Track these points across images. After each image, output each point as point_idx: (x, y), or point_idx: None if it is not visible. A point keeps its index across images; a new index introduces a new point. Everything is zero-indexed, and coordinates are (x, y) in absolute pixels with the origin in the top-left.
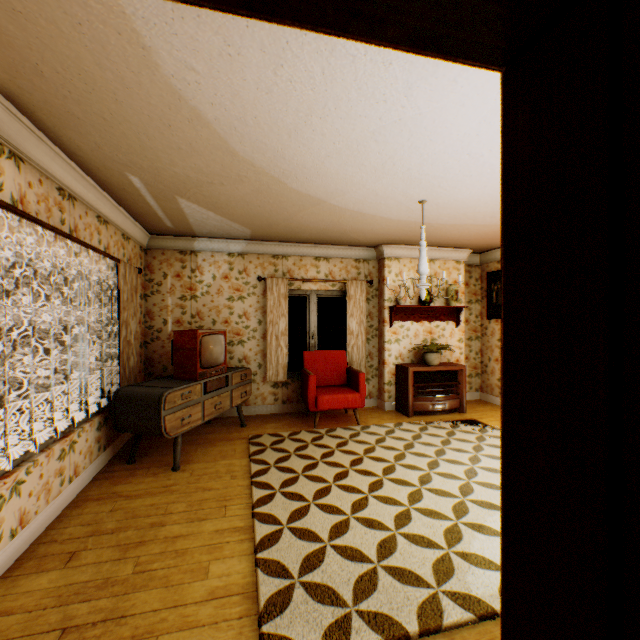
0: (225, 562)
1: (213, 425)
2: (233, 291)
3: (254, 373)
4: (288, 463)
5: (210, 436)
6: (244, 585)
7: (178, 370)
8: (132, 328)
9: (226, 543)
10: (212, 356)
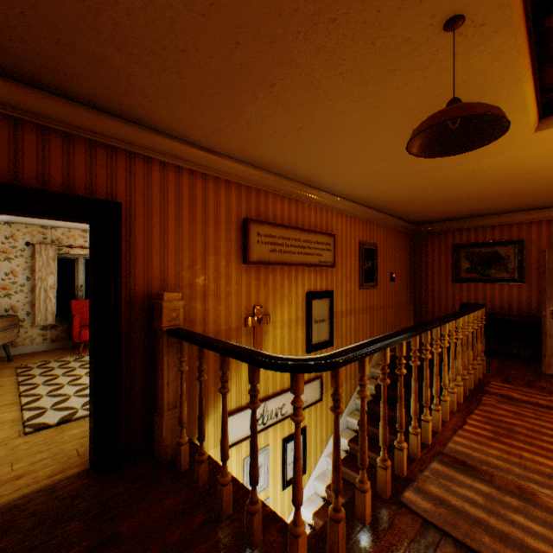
0: None
1: None
2: None
3: (23, 320)
4: (52, 373)
5: None
6: (14, 418)
7: None
8: None
9: None
10: None
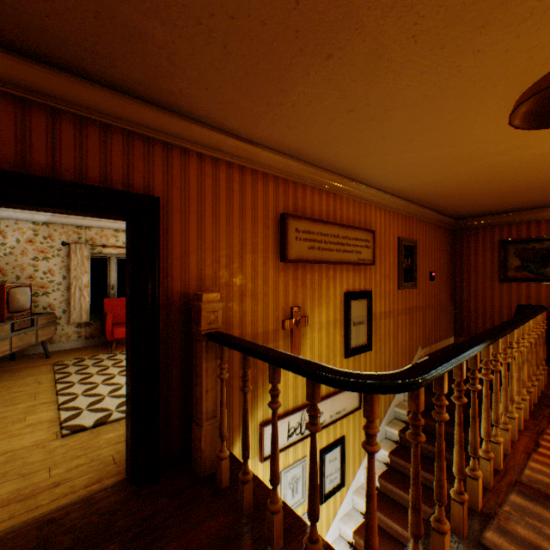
0: (38, 414)
1: (18, 360)
2: (38, 253)
3: (59, 317)
4: (87, 371)
5: (16, 366)
6: (52, 418)
7: None
8: None
9: (38, 408)
10: (20, 303)
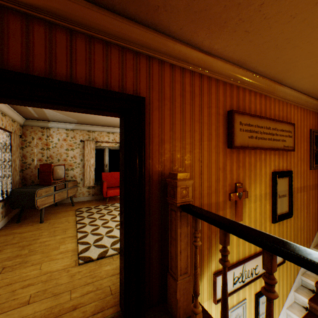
0: (66, 245)
1: (58, 206)
2: (68, 146)
3: (79, 183)
4: (93, 216)
5: (57, 210)
6: (73, 249)
7: (42, 181)
8: (17, 163)
9: (66, 240)
10: (58, 175)
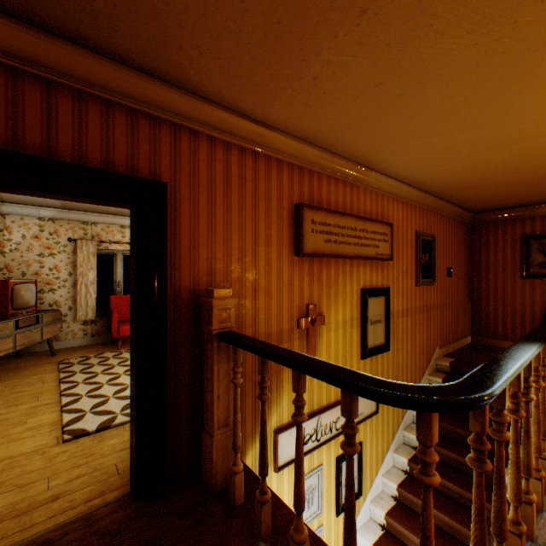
0: (40, 417)
1: (24, 358)
2: (44, 249)
3: (65, 315)
4: (92, 370)
5: (21, 365)
6: (54, 421)
7: None
8: None
9: (40, 410)
10: (24, 300)
